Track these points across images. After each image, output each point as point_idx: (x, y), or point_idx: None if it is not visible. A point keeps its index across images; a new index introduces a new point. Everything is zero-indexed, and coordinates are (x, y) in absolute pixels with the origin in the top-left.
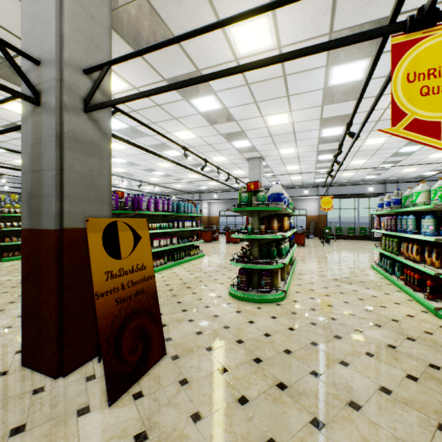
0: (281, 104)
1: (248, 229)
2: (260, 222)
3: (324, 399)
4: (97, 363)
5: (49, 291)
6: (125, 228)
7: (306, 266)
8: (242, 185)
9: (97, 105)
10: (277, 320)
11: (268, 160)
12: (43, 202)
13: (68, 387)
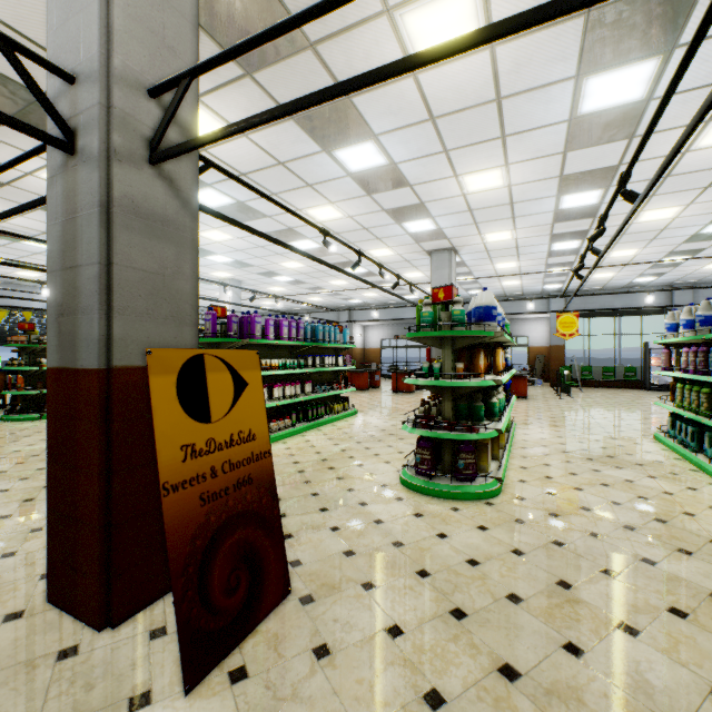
0: (490, 153)
1: (434, 370)
2: (454, 358)
3: (599, 708)
4: (172, 604)
5: (89, 476)
6: (218, 366)
7: (534, 435)
8: (418, 297)
9: (171, 149)
10: (490, 533)
11: (465, 253)
12: (79, 322)
13: (118, 648)
